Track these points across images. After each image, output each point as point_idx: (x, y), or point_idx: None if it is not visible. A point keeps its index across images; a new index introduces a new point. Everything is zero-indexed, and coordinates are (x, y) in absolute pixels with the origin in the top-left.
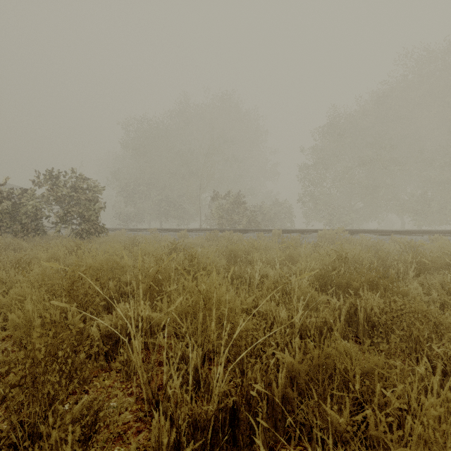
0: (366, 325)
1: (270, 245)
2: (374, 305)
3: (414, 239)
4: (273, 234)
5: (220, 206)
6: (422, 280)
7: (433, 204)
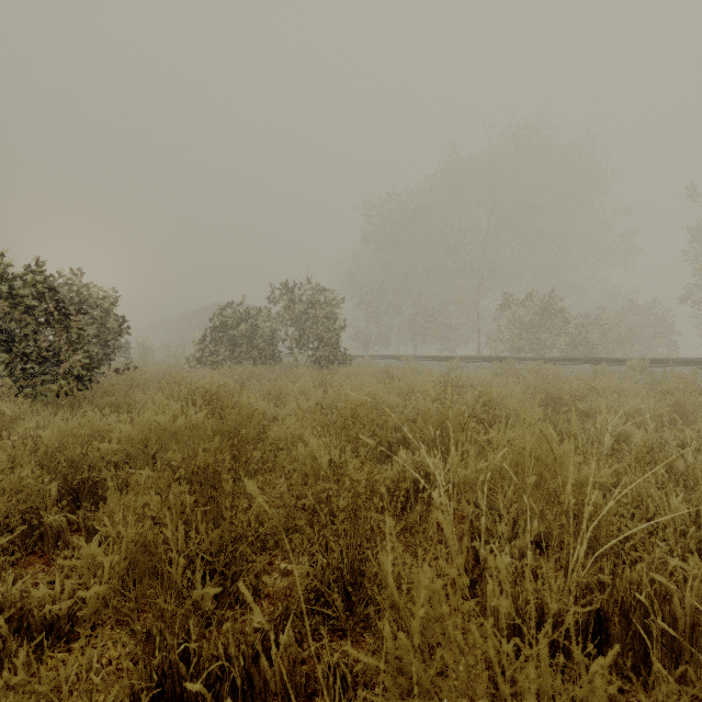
0: None
1: (626, 387)
2: None
3: None
4: (629, 367)
5: (515, 318)
6: None
7: None
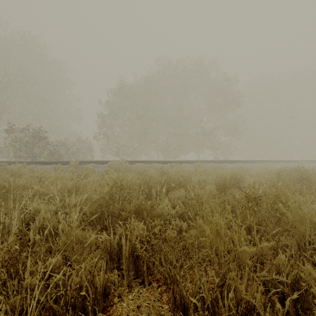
0: (132, 257)
1: (62, 176)
2: (139, 235)
3: (163, 166)
4: (71, 165)
5: (16, 138)
6: (170, 196)
7: (171, 146)
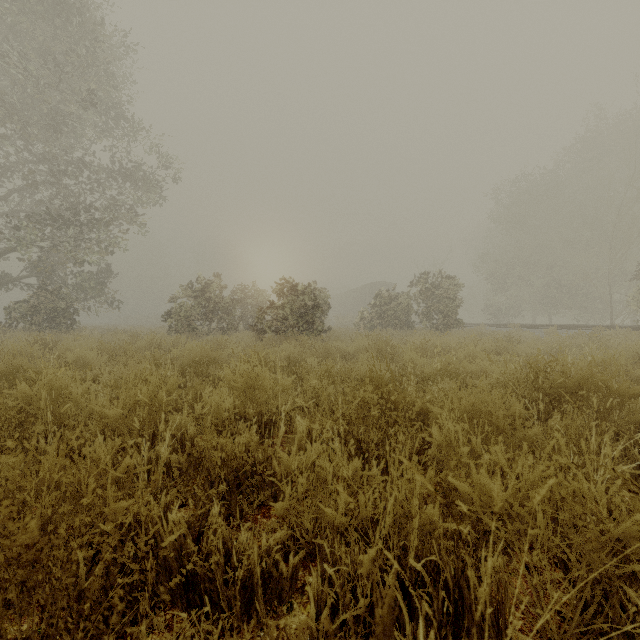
0: None
1: None
2: None
3: None
4: None
5: None
6: None
7: None
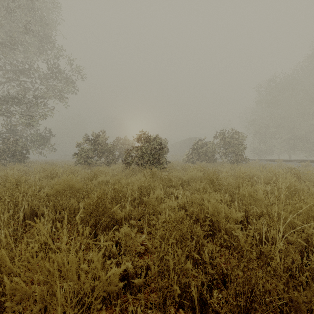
0: None
1: None
2: None
3: None
4: None
5: None
6: None
7: None
